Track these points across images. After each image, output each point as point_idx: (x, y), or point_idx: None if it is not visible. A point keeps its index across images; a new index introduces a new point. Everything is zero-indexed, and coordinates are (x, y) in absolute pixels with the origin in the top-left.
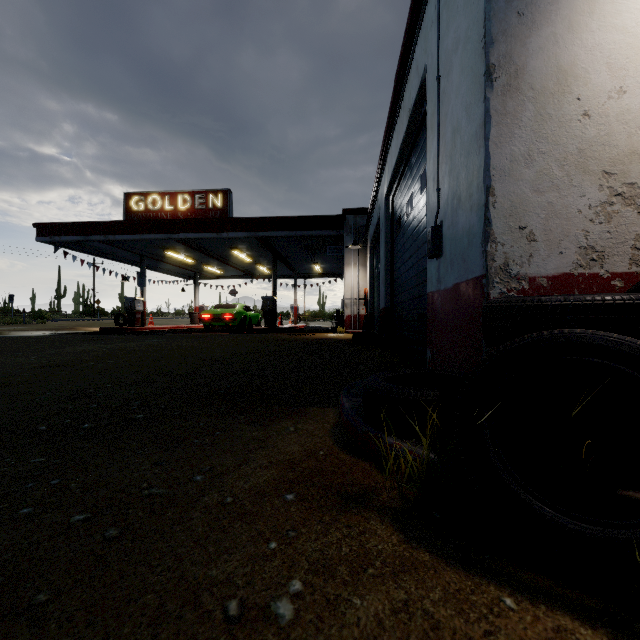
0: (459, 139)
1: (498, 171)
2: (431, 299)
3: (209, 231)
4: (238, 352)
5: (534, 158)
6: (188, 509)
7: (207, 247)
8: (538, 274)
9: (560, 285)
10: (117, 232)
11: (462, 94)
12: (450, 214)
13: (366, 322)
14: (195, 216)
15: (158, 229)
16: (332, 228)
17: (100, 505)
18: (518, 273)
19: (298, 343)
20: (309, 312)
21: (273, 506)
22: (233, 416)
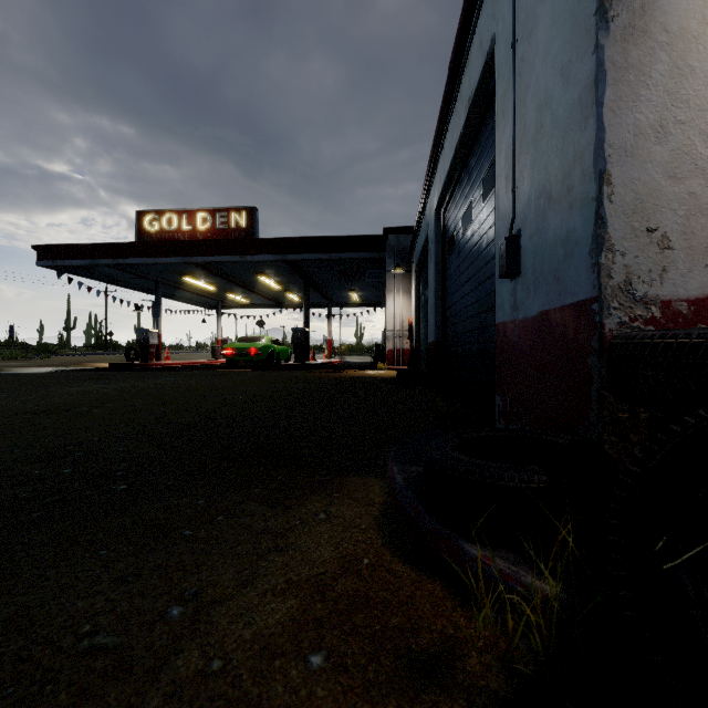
0: (549, 115)
1: (616, 149)
2: (502, 331)
3: (231, 254)
4: (262, 394)
5: (669, 130)
6: (145, 686)
7: (230, 272)
8: (675, 296)
9: (707, 312)
10: (127, 255)
11: (554, 53)
12: (533, 219)
13: (412, 358)
14: (216, 237)
15: (174, 252)
16: (371, 250)
17: (2, 674)
18: (645, 295)
19: (333, 382)
20: (345, 345)
21: (287, 683)
22: (245, 489)
